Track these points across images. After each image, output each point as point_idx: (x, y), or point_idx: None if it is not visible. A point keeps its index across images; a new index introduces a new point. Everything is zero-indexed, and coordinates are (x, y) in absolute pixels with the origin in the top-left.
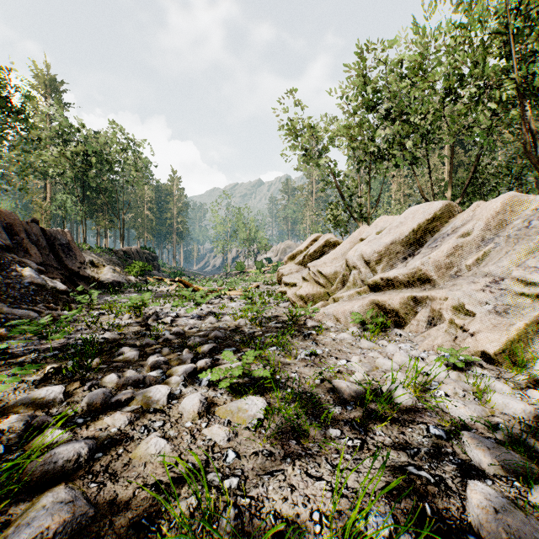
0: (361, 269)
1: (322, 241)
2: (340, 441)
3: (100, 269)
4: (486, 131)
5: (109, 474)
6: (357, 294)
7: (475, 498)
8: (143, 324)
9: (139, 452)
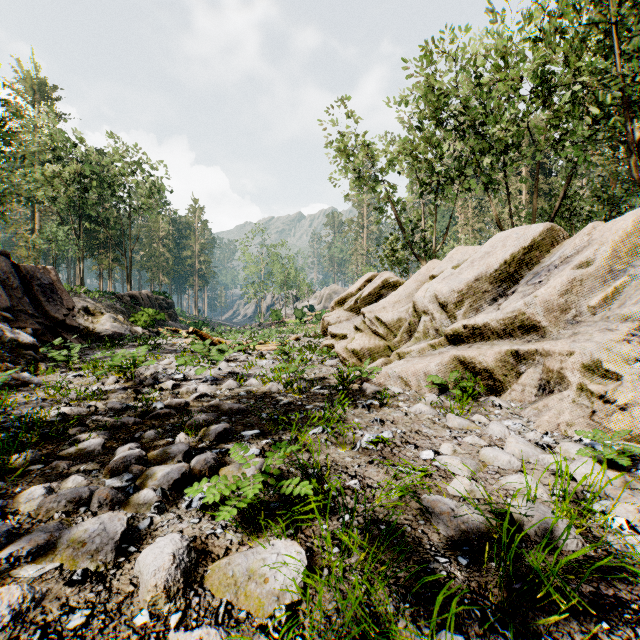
0: (435, 315)
1: (379, 281)
2: None
3: (97, 317)
4: (581, 146)
5: None
6: (430, 348)
7: None
8: (131, 391)
9: None
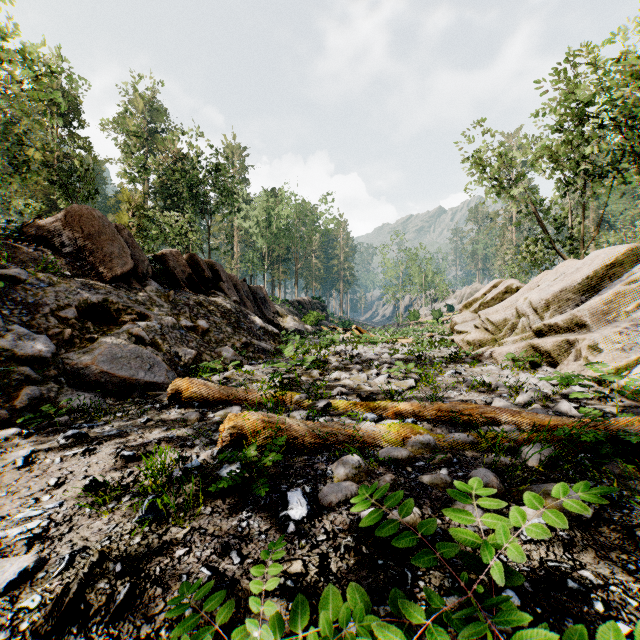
0: (530, 317)
1: (502, 287)
2: (451, 393)
3: (284, 318)
4: None
5: (353, 390)
6: (521, 339)
7: (494, 400)
8: (338, 355)
9: (362, 387)
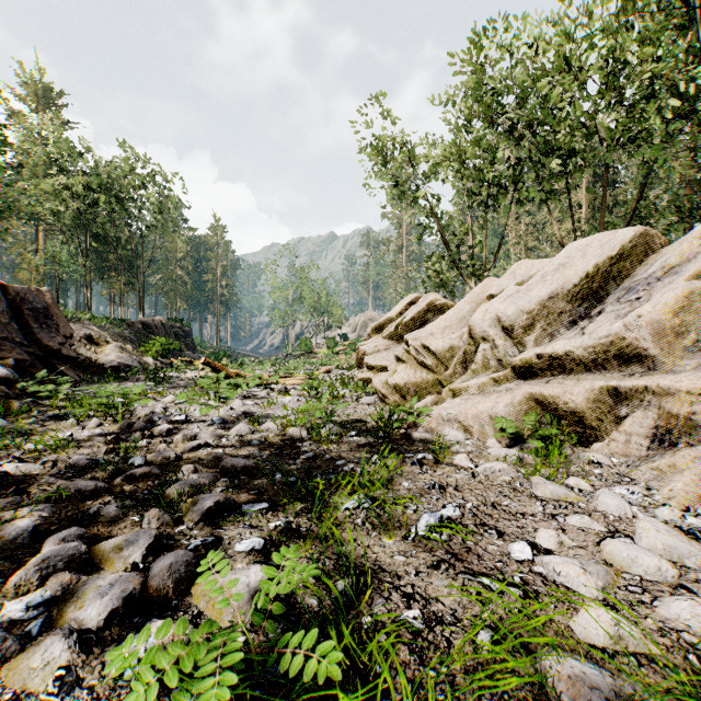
0: (497, 342)
1: (424, 303)
2: None
3: (101, 346)
4: (660, 145)
5: None
6: (493, 383)
7: None
8: (110, 439)
9: None
